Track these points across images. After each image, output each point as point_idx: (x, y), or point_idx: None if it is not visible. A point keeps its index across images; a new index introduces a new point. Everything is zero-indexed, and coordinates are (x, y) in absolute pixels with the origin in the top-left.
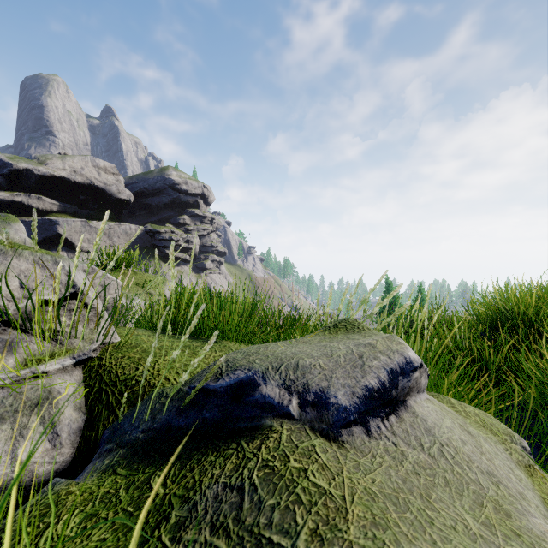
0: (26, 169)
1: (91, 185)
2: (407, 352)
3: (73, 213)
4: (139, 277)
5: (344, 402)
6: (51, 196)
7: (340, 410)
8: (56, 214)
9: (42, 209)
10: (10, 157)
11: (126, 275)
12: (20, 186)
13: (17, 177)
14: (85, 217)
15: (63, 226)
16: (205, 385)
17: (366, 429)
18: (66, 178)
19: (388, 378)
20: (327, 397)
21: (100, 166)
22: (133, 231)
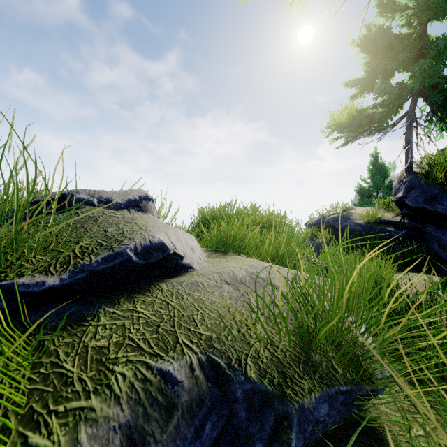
0: None
1: None
2: (147, 193)
3: None
4: None
5: (119, 201)
6: None
7: (117, 203)
8: None
9: None
10: None
11: None
12: None
13: None
14: None
15: None
16: (35, 200)
17: (129, 211)
18: None
19: (138, 198)
20: (111, 200)
21: None
22: None
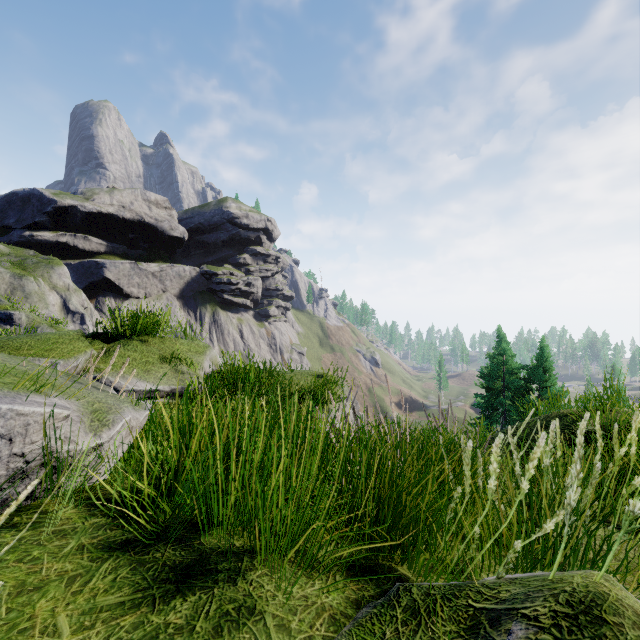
0: (72, 206)
1: (141, 222)
2: None
3: (121, 254)
4: (167, 347)
5: None
6: (99, 235)
7: None
8: (104, 255)
9: (88, 250)
10: (55, 194)
11: (148, 345)
12: (65, 225)
13: (62, 215)
14: (134, 258)
15: (111, 269)
16: None
17: None
18: (114, 215)
19: None
20: None
21: (151, 200)
22: (187, 273)
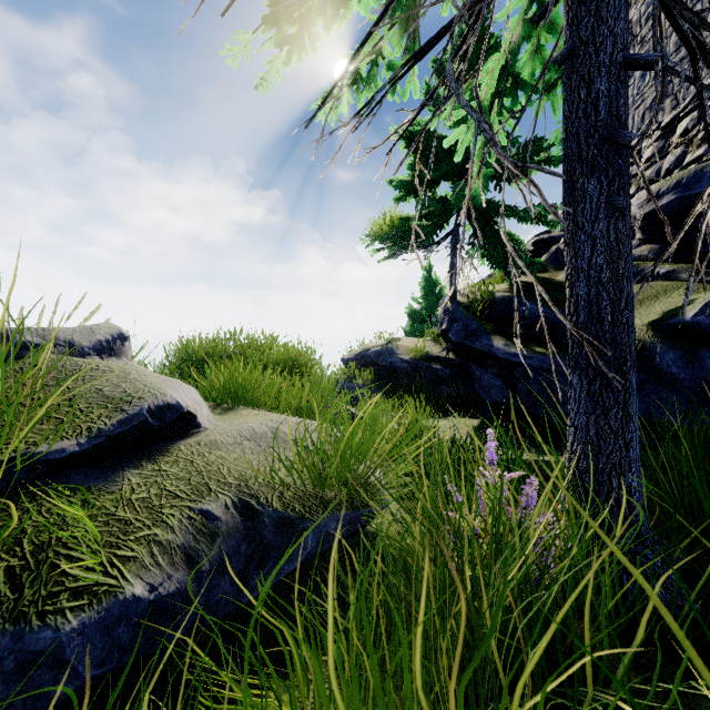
0: None
1: None
2: (121, 329)
3: None
4: None
5: (86, 344)
6: None
7: (84, 348)
8: None
9: None
10: None
11: None
12: None
13: None
14: None
15: None
16: None
17: (101, 357)
18: None
19: (111, 338)
20: (74, 343)
21: None
22: None
